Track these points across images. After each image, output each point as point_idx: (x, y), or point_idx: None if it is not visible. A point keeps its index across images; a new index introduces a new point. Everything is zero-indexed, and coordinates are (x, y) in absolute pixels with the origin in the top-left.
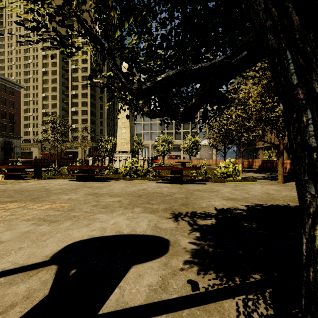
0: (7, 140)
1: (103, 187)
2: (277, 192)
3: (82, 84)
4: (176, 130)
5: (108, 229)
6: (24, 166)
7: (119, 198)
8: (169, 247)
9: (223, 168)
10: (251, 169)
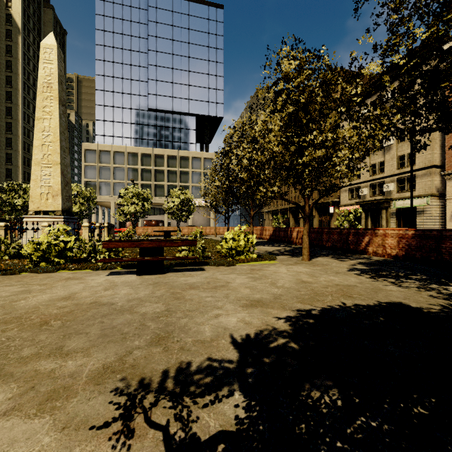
0: None
1: None
2: (313, 278)
3: None
4: None
5: None
6: None
7: None
8: None
9: (231, 241)
10: (261, 239)
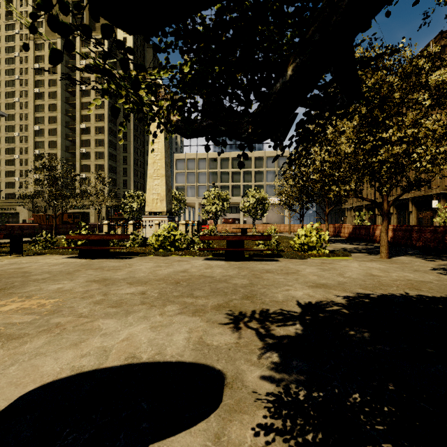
0: None
1: (120, 267)
2: (384, 273)
3: (96, 114)
4: (240, 160)
5: (112, 352)
6: None
7: (142, 286)
8: (225, 390)
9: (303, 237)
10: (338, 237)
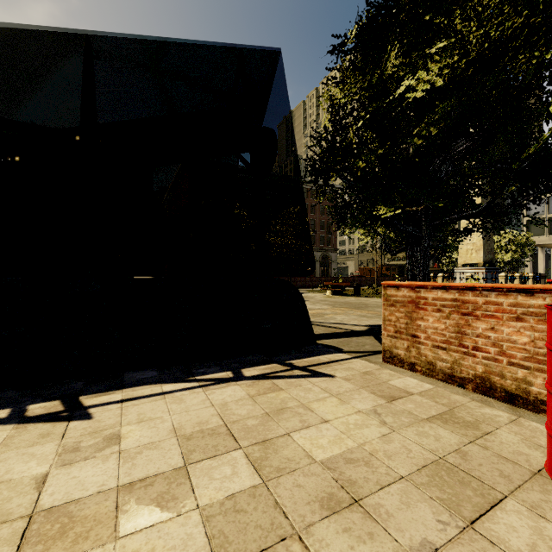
0: (324, 255)
1: None
2: None
3: None
4: None
5: None
6: (345, 283)
7: None
8: None
9: None
10: None
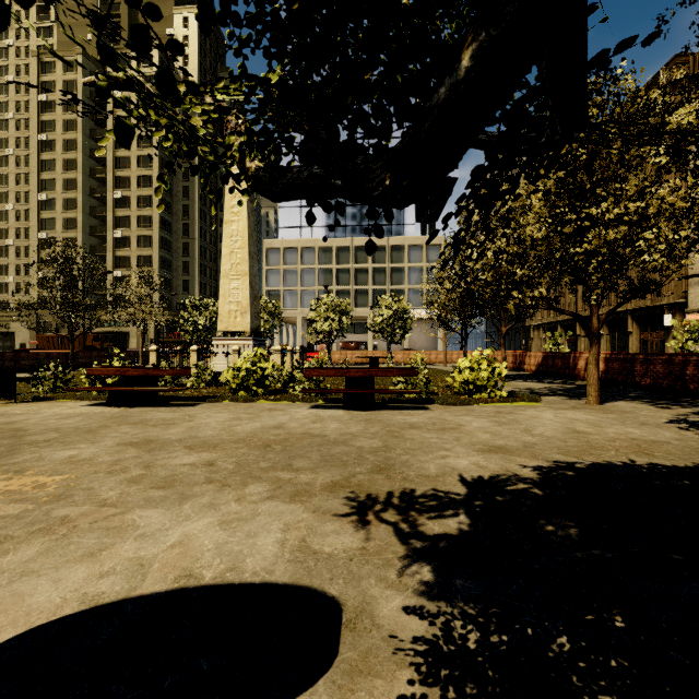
0: None
1: (174, 421)
2: (594, 428)
3: (139, 176)
4: (369, 239)
5: (154, 568)
6: None
7: (209, 452)
8: (343, 633)
9: (466, 372)
10: (521, 371)
